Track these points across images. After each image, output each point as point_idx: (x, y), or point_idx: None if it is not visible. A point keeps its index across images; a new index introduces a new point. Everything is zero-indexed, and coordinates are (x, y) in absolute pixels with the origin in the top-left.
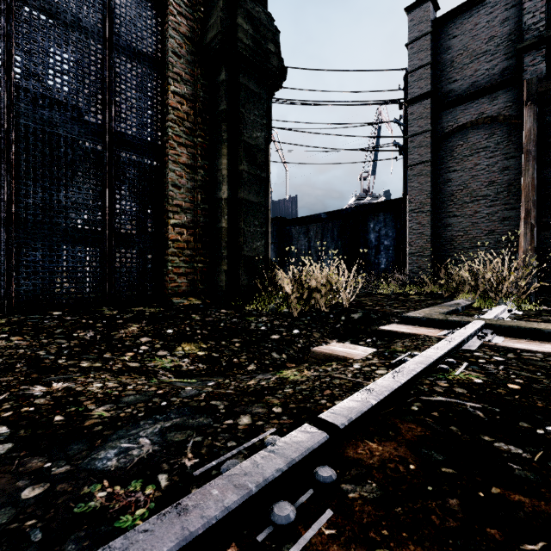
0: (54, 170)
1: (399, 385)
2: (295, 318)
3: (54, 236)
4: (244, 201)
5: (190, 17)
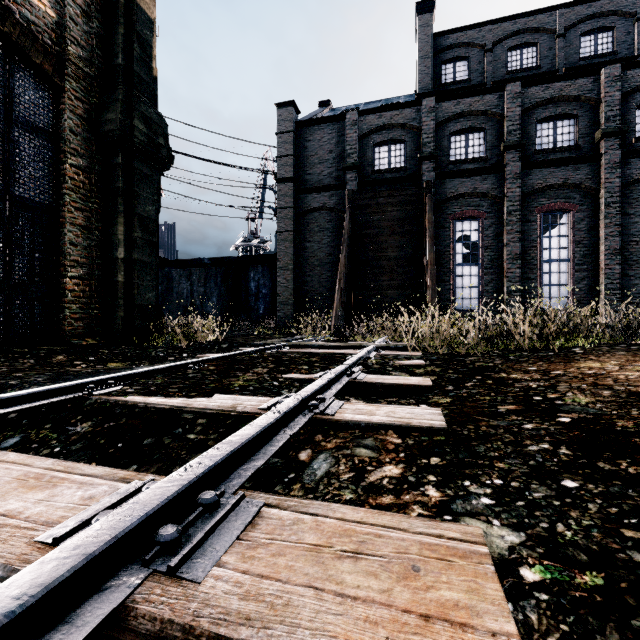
0: None
1: (226, 355)
2: (184, 349)
3: None
4: (139, 261)
5: (86, 101)
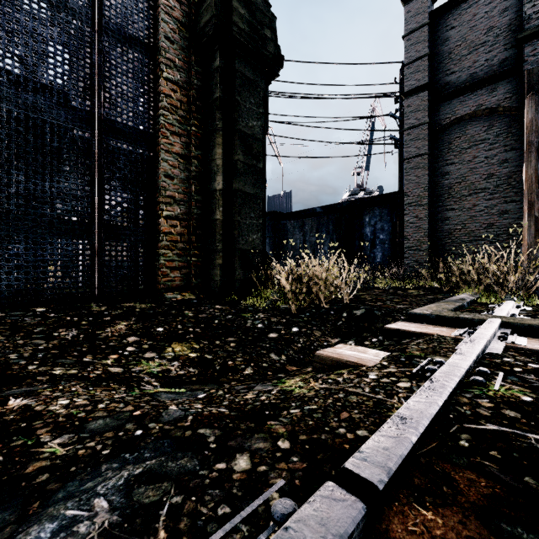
0: (39, 157)
1: (437, 409)
2: (294, 315)
3: (39, 228)
4: (240, 192)
5: (184, 1)
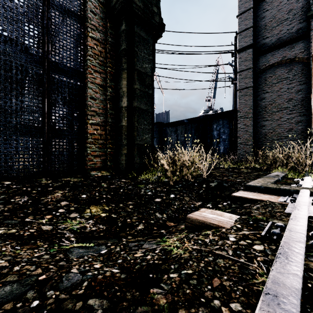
0: (8, 85)
1: (300, 282)
2: (171, 186)
3: (8, 130)
4: (137, 108)
5: None
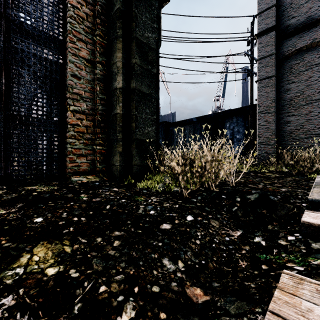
0: None
1: None
2: (186, 199)
3: None
4: (137, 90)
5: None
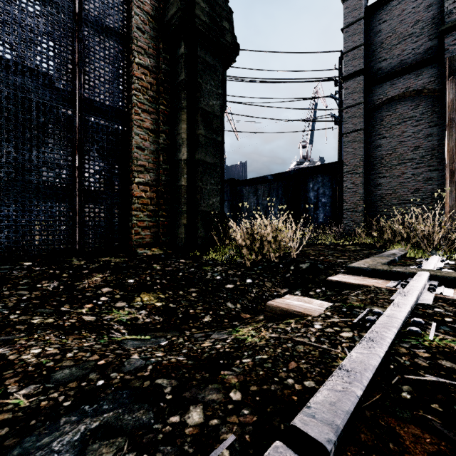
0: (27, 131)
1: (379, 360)
2: (248, 268)
3: (27, 192)
4: (202, 161)
5: None
